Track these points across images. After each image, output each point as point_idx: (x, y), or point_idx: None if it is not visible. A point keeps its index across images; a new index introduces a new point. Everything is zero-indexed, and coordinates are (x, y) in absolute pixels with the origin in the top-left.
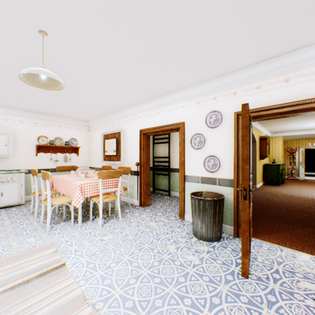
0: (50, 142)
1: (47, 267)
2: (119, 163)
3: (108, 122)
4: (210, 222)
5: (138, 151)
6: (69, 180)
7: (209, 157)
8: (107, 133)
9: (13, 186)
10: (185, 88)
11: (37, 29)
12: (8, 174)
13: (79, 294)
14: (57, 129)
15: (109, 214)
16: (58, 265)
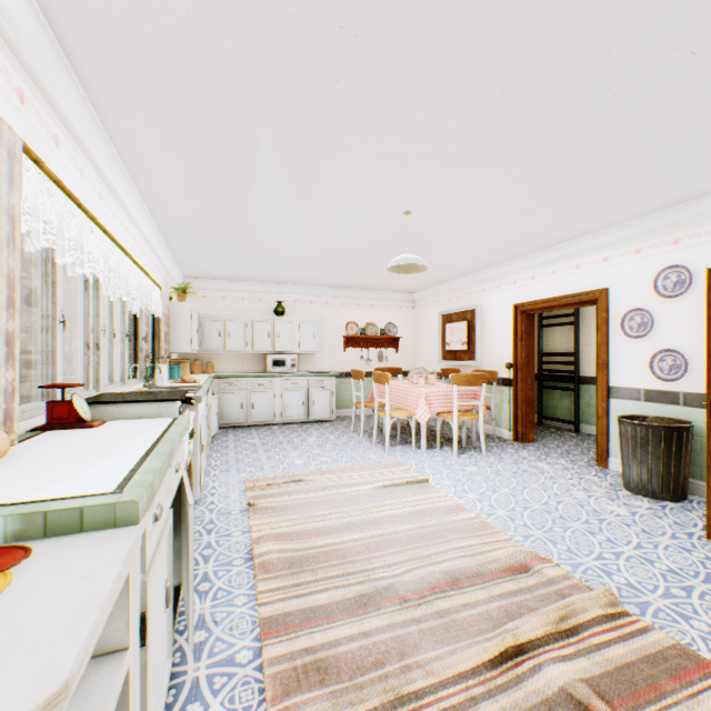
0: (361, 331)
1: (411, 478)
2: (472, 364)
3: (449, 293)
4: (656, 465)
5: (509, 343)
6: (404, 387)
7: (661, 352)
8: (448, 312)
9: (324, 394)
10: (608, 228)
11: (402, 212)
12: (318, 378)
13: (457, 504)
14: (368, 310)
15: (463, 444)
16: (421, 479)
